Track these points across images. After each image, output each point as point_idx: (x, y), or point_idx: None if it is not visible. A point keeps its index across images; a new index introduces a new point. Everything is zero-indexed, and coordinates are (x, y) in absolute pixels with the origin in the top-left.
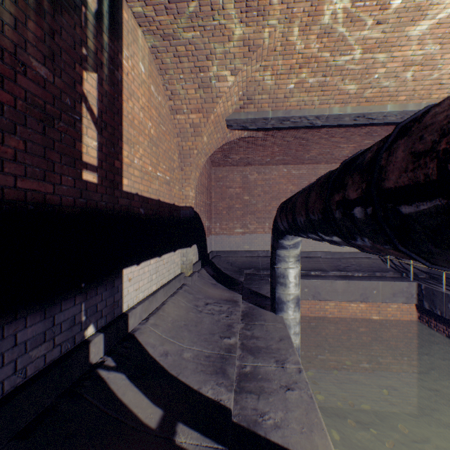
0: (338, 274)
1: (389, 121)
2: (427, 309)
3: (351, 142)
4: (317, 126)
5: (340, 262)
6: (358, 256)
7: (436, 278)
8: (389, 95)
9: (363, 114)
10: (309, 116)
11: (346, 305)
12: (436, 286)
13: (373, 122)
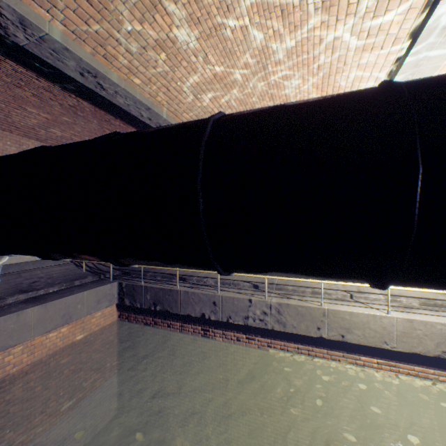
0: (25, 298)
1: (117, 102)
2: (128, 305)
3: (47, 110)
4: (3, 47)
5: (22, 278)
6: (48, 265)
7: (130, 273)
8: (130, 68)
9: (97, 72)
10: (6, 5)
11: (44, 339)
12: (134, 281)
13: (101, 93)
